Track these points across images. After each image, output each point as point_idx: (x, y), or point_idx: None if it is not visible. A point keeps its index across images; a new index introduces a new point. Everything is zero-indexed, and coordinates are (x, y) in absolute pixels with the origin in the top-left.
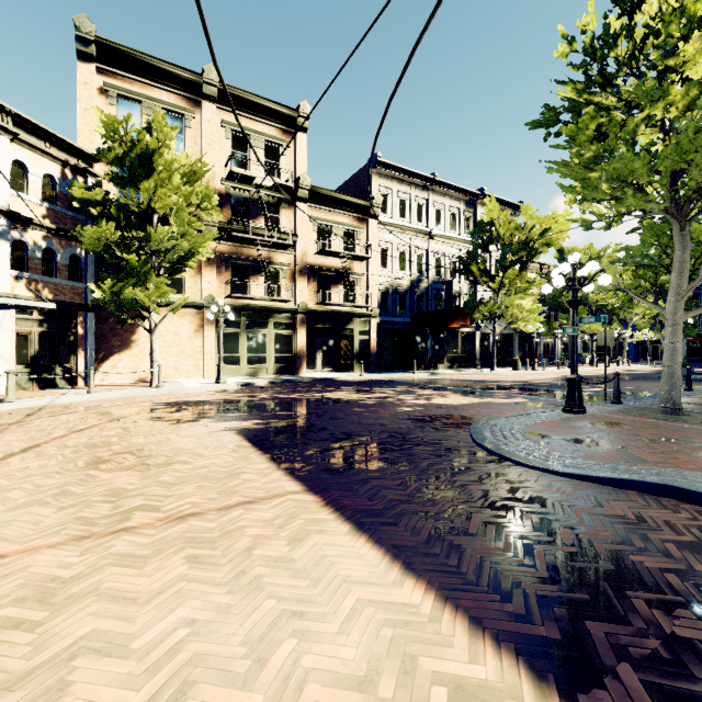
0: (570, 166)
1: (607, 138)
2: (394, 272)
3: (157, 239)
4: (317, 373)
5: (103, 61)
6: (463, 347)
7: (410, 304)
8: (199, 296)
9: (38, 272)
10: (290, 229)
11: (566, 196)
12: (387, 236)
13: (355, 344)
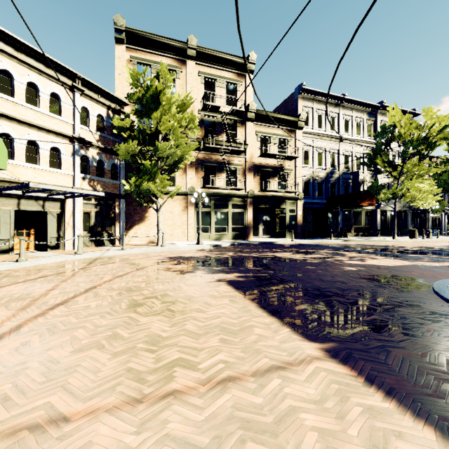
0: None
1: None
2: (314, 167)
3: (162, 149)
4: (260, 238)
5: (129, 43)
6: (366, 220)
7: (326, 189)
8: (184, 188)
9: (95, 175)
10: (243, 140)
11: None
12: (309, 141)
13: (287, 219)
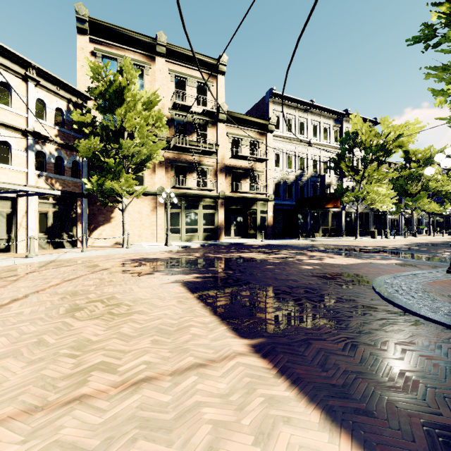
0: (449, 69)
1: None
2: (284, 170)
3: (126, 147)
4: (231, 239)
5: (93, 34)
6: (332, 221)
7: (295, 192)
8: (153, 187)
9: (52, 172)
10: (213, 141)
11: (436, 99)
12: (279, 145)
13: (258, 220)
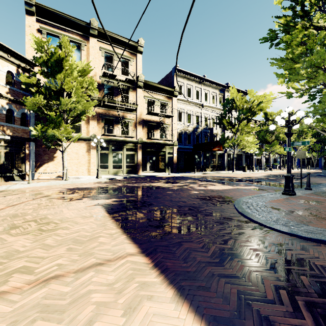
0: (284, 60)
1: (305, 45)
2: (185, 123)
3: (64, 104)
4: (147, 173)
5: (39, 16)
6: (218, 160)
7: (193, 139)
8: (88, 134)
9: (4, 121)
10: (133, 101)
11: (279, 80)
12: (182, 106)
13: (166, 159)
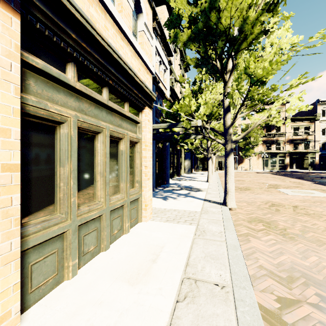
0: None
1: None
2: None
3: (253, 143)
4: (293, 170)
5: None
6: None
7: None
8: (257, 151)
9: None
10: (283, 132)
11: None
12: (325, 124)
13: (309, 161)
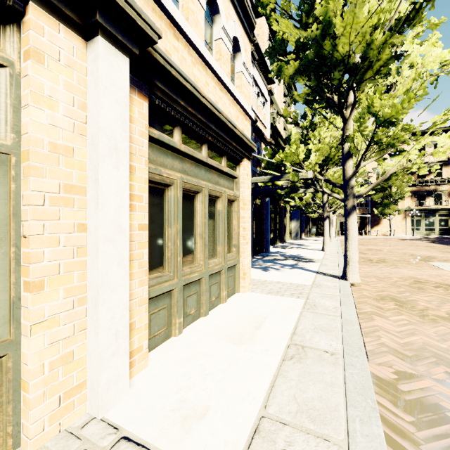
0: None
1: None
2: None
3: (395, 196)
4: None
5: None
6: None
7: None
8: (403, 207)
9: (359, 206)
10: (446, 177)
11: None
12: None
13: None
